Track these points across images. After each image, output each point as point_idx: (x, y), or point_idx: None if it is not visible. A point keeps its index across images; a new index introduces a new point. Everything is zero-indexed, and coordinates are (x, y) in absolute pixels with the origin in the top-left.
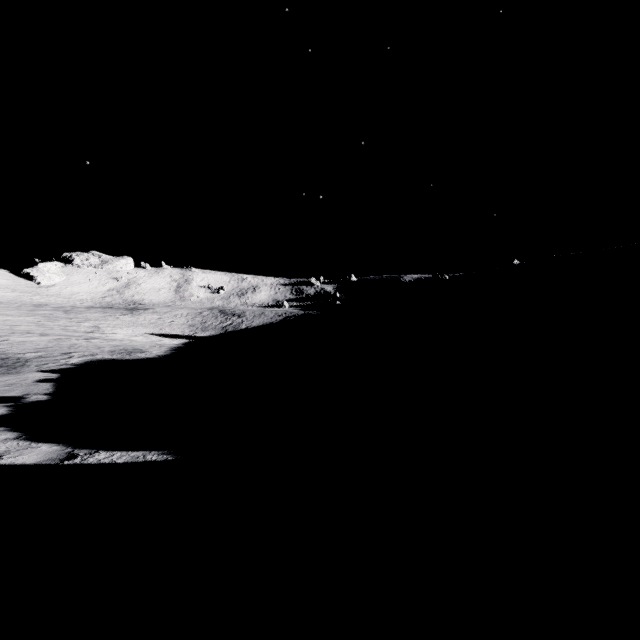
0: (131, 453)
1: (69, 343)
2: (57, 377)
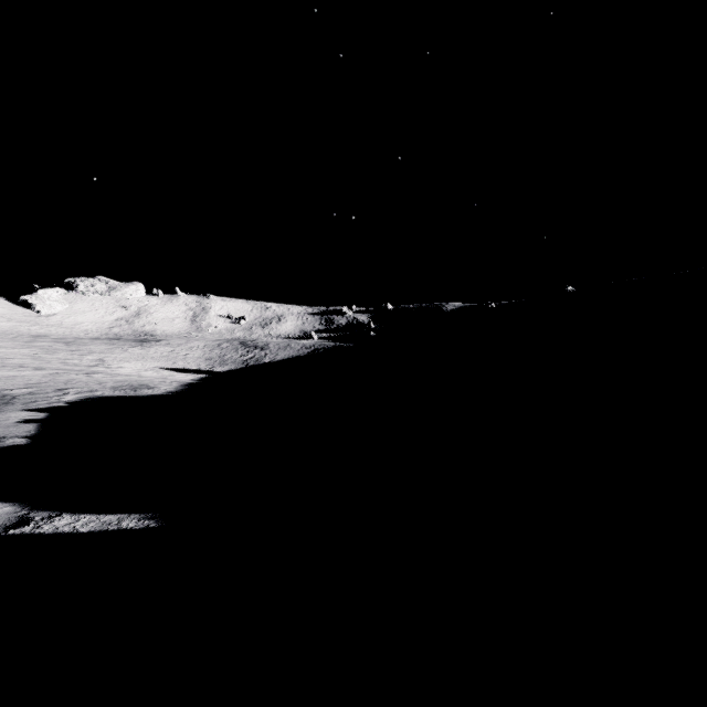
0: (103, 517)
1: (66, 378)
2: (44, 417)
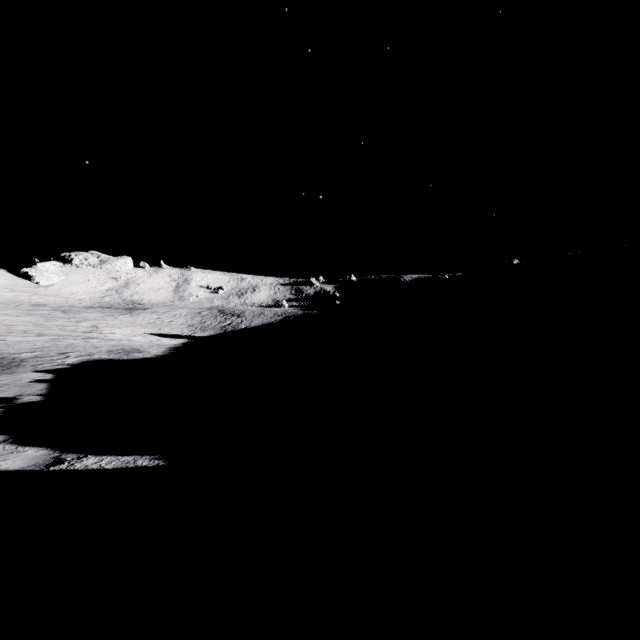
0: (121, 458)
1: (66, 343)
2: (52, 377)
